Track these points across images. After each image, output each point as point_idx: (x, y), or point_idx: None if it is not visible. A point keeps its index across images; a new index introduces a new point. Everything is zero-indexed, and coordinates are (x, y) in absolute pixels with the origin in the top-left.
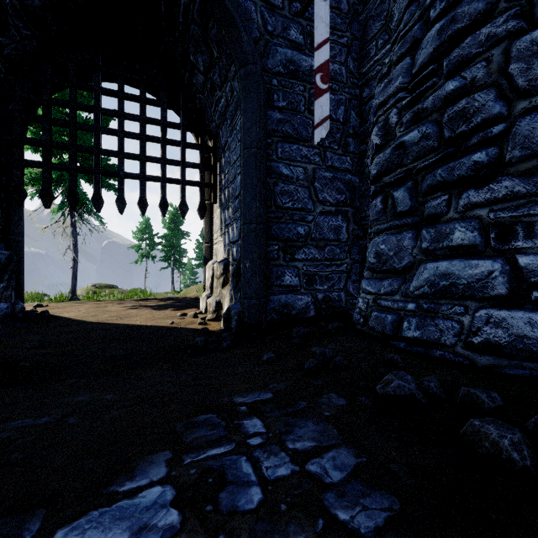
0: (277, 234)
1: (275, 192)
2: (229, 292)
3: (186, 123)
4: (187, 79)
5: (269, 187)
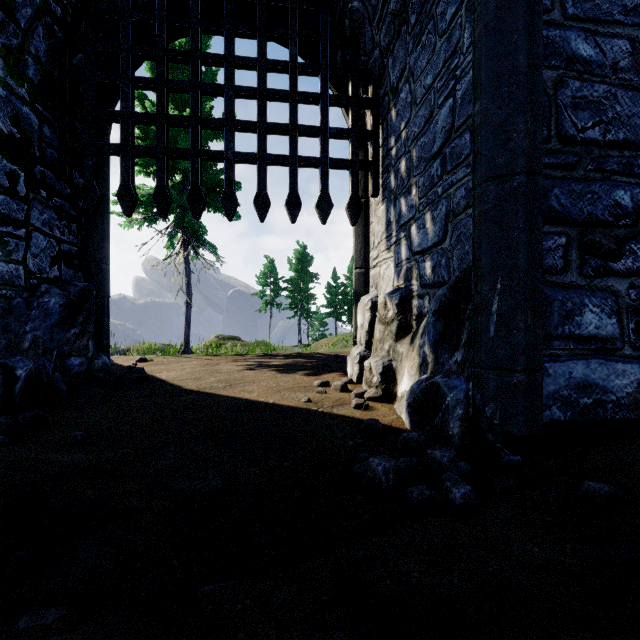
0: (564, 209)
1: (558, 104)
2: (417, 349)
3: (328, 62)
4: None
5: (543, 90)
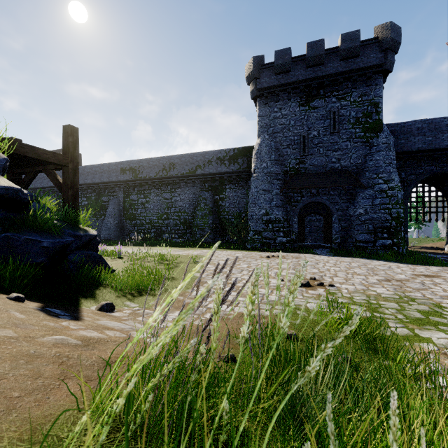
0: None
1: None
2: None
3: (444, 195)
4: (446, 184)
5: None
